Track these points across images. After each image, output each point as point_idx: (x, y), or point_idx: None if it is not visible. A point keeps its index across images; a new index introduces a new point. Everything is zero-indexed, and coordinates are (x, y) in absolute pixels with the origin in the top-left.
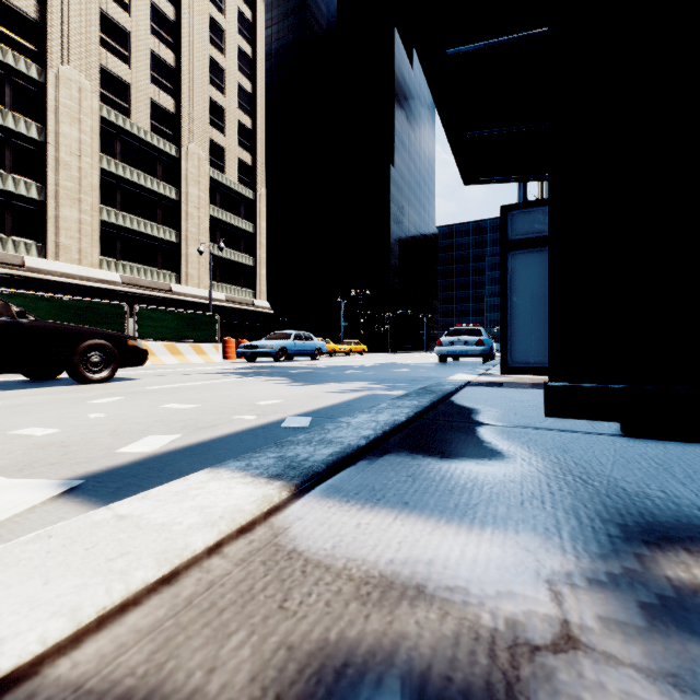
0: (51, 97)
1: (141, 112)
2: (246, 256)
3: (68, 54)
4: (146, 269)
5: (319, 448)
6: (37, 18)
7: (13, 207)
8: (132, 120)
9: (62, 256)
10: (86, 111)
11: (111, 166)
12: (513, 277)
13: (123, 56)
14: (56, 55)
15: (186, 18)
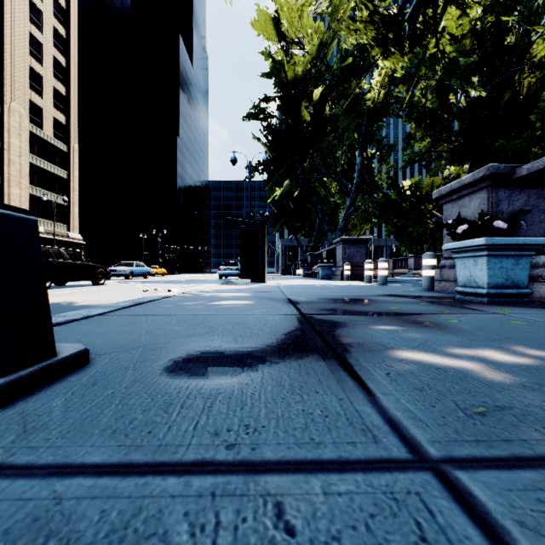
0: None
1: None
2: (61, 197)
3: None
4: None
5: (219, 283)
6: None
7: None
8: None
9: None
10: None
11: None
12: None
13: None
14: None
15: None
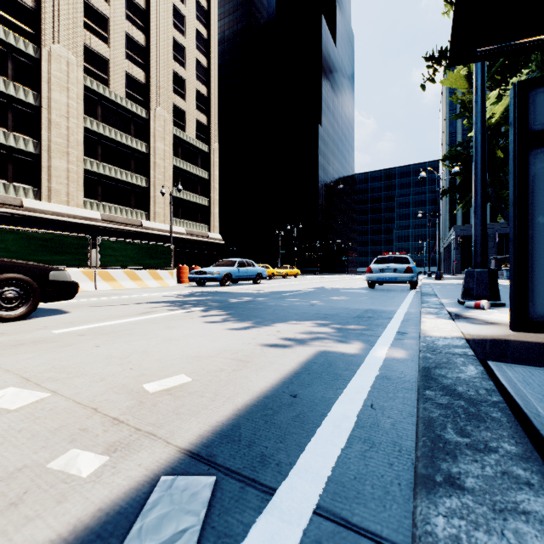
0: (45, 70)
1: (118, 82)
2: (202, 198)
3: (58, 35)
4: (121, 209)
5: None
6: (34, 6)
7: (14, 159)
8: (111, 89)
9: (54, 198)
10: (73, 81)
11: (93, 126)
12: (538, 186)
13: (103, 37)
14: (48, 36)
15: (154, 6)
